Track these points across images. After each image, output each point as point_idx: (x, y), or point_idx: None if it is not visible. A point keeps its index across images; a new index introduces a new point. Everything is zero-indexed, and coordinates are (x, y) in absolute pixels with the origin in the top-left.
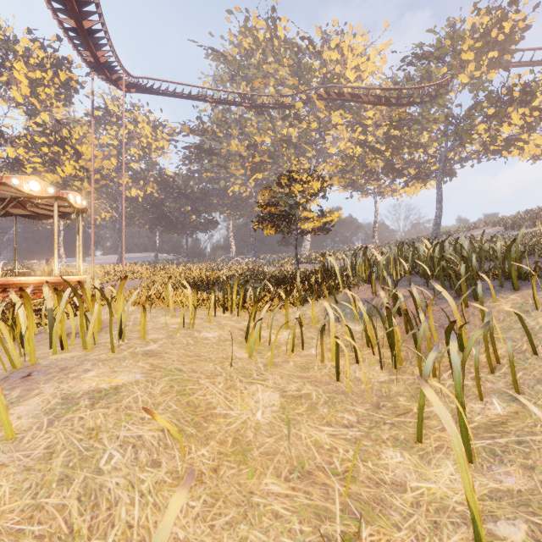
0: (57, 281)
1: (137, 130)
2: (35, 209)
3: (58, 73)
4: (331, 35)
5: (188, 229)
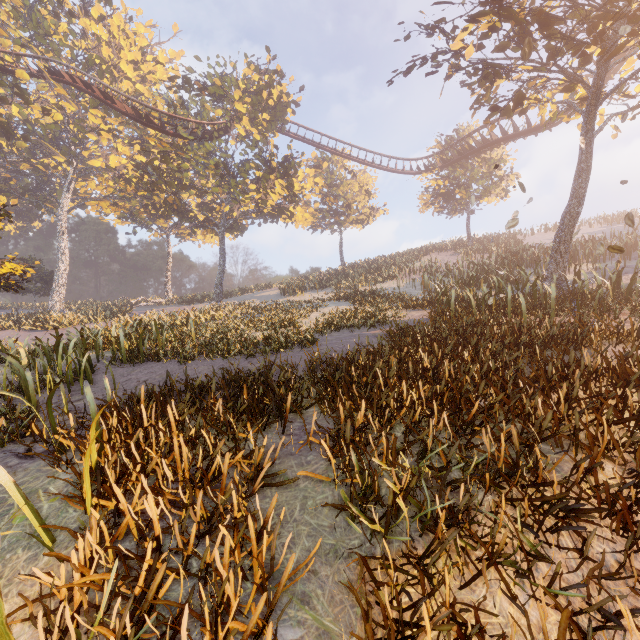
0: None
1: None
2: None
3: None
4: None
5: None
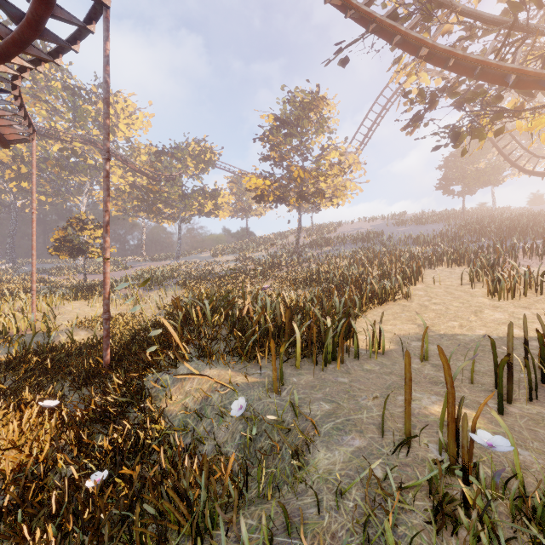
0: None
1: None
2: None
3: None
4: None
5: None
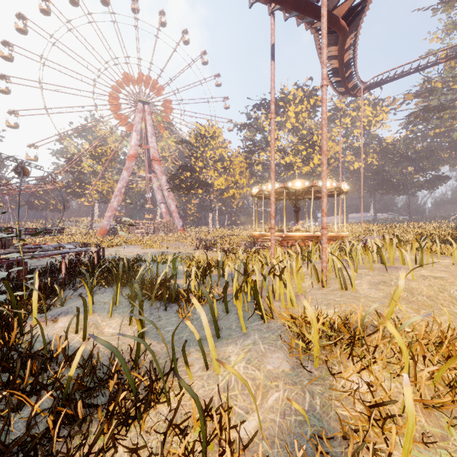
0: (336, 235)
1: (359, 114)
2: (318, 194)
3: (309, 100)
4: None
5: (410, 189)
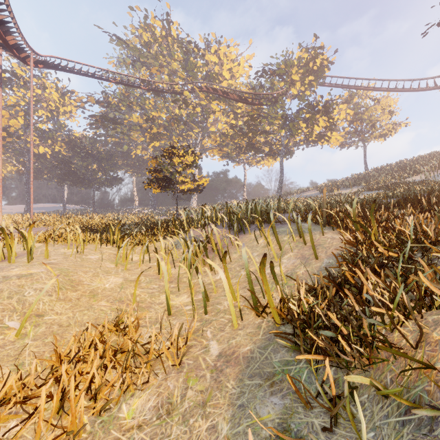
0: None
1: (45, 95)
2: None
3: None
4: (212, 42)
5: (94, 184)
